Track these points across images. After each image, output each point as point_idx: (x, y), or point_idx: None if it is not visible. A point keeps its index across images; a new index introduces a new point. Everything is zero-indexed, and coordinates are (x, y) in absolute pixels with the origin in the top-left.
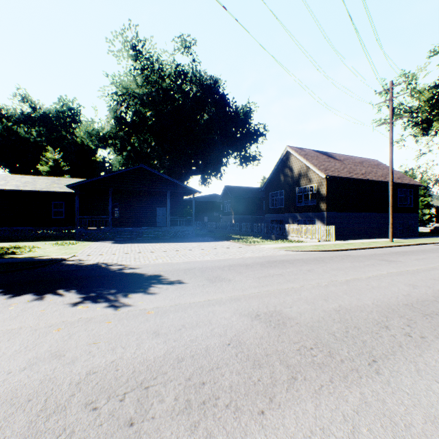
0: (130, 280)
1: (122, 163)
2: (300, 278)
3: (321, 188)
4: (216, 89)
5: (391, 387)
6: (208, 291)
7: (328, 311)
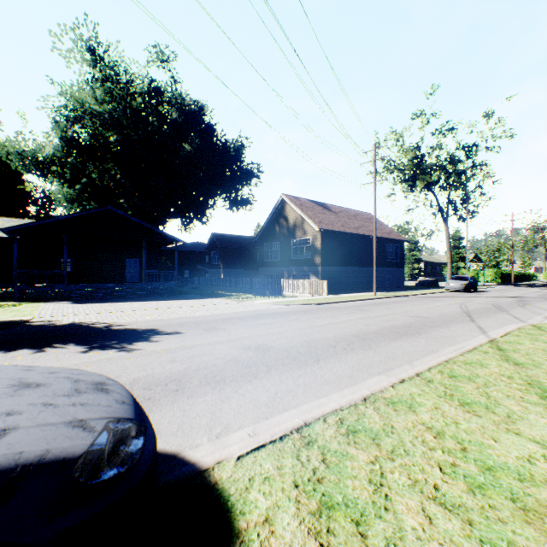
0: (126, 334)
1: (70, 198)
2: (286, 325)
3: (316, 242)
4: (202, 118)
5: (321, 367)
6: (207, 337)
7: (300, 342)
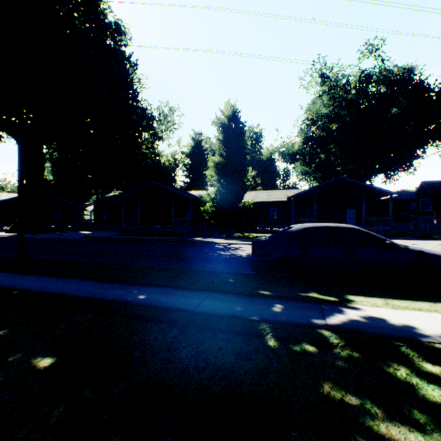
0: None
1: (303, 172)
2: None
3: None
4: (411, 81)
5: None
6: None
7: None
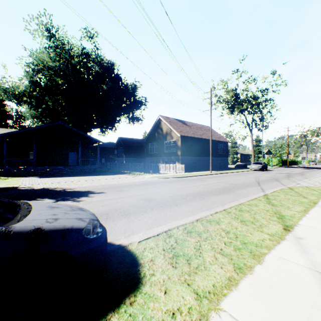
0: (75, 193)
1: (34, 116)
2: (161, 188)
3: (178, 143)
4: (113, 71)
5: (178, 208)
6: (119, 194)
7: (168, 196)
